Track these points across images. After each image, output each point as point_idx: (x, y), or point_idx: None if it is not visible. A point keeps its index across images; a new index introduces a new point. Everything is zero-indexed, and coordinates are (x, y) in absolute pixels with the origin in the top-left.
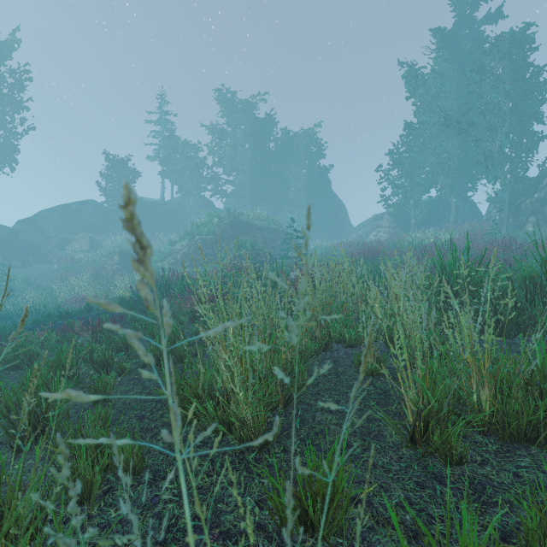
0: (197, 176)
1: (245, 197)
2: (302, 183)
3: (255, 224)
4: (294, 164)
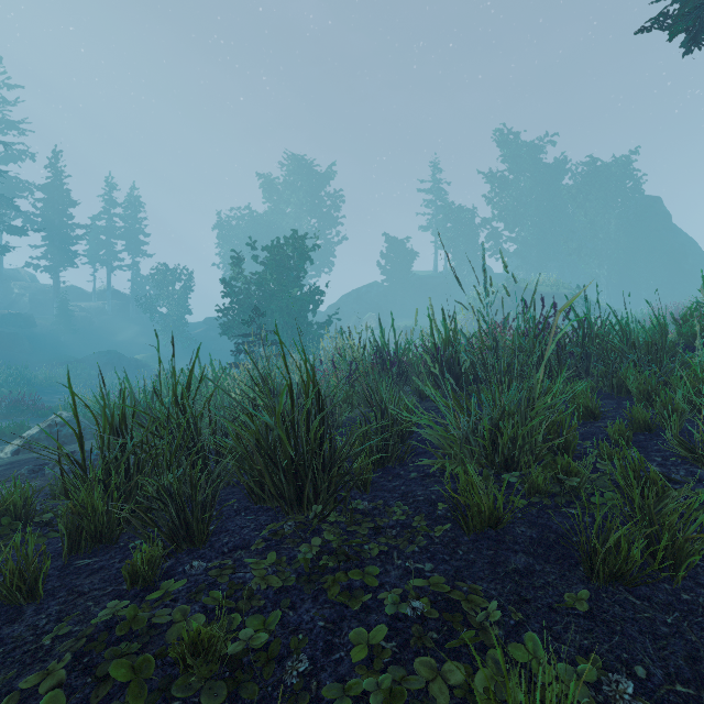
0: (472, 242)
1: (531, 257)
2: (615, 226)
3: (540, 291)
4: (601, 204)
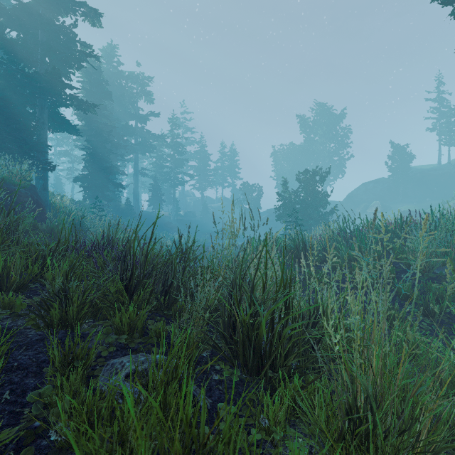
0: None
1: None
2: None
3: None
4: None
